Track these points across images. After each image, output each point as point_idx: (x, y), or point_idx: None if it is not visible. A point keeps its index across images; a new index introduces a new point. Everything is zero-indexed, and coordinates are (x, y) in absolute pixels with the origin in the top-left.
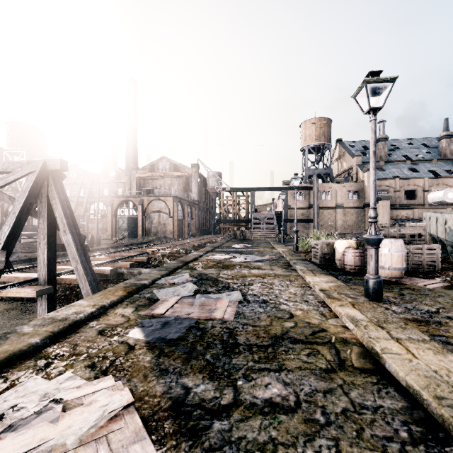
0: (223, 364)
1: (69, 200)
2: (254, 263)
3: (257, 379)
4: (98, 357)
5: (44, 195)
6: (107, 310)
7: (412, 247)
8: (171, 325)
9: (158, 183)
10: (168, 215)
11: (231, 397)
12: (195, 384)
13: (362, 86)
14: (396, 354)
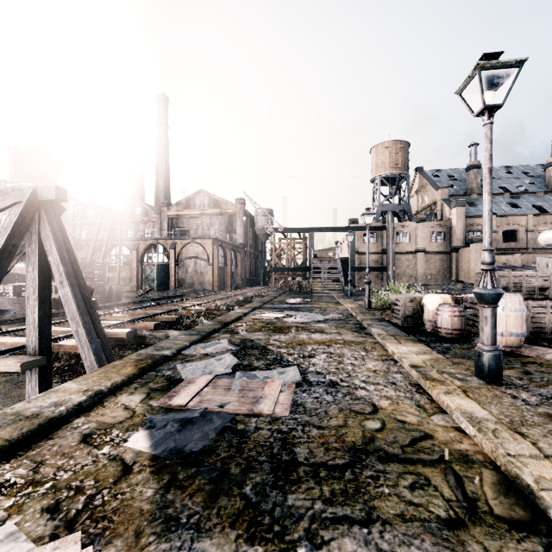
0: (272, 506)
1: (85, 244)
2: (315, 324)
3: (332, 542)
4: (68, 488)
5: (34, 233)
6: (105, 397)
7: (531, 304)
8: (195, 425)
9: (195, 223)
10: (206, 262)
11: None
12: None
13: (472, 75)
14: None
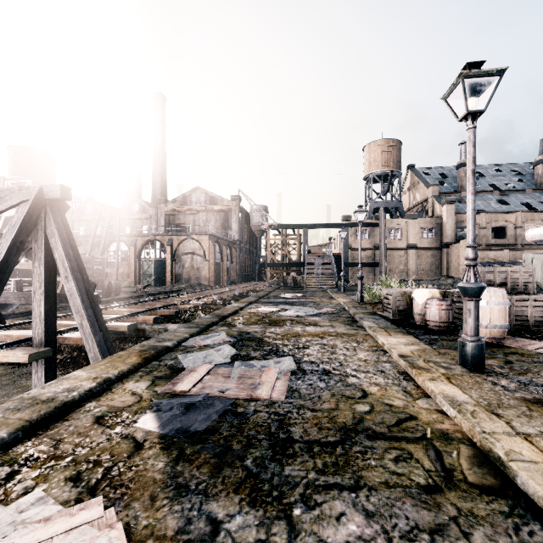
0: (271, 475)
1: (84, 240)
2: (309, 318)
3: (324, 504)
4: (87, 461)
5: (40, 230)
6: (113, 384)
7: (515, 298)
8: (198, 408)
9: (191, 219)
10: (202, 258)
11: (283, 541)
12: (227, 514)
13: (457, 82)
14: (530, 463)
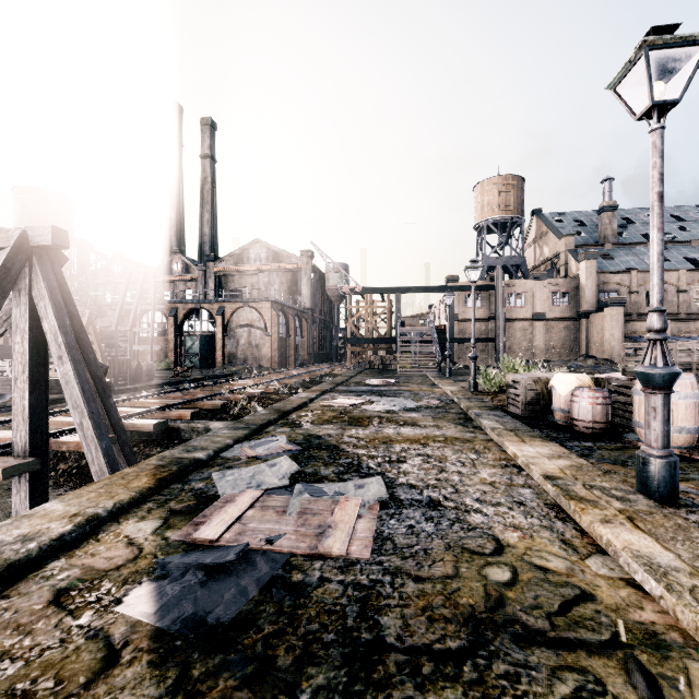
0: None
1: (109, 308)
2: (405, 414)
3: None
4: (9, 696)
5: (23, 291)
6: (102, 525)
7: None
8: (228, 573)
9: (249, 281)
10: (263, 331)
11: None
12: None
13: (635, 58)
14: None
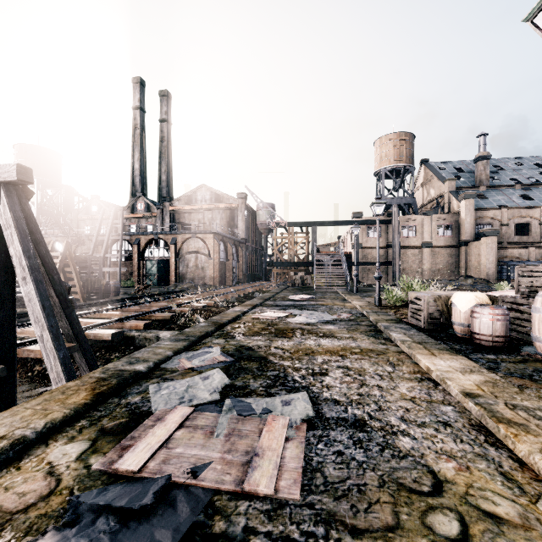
0: None
1: (87, 239)
2: (323, 326)
3: None
4: None
5: None
6: (28, 448)
7: None
8: (144, 519)
9: (197, 218)
10: (207, 257)
11: None
12: None
13: None
14: None
